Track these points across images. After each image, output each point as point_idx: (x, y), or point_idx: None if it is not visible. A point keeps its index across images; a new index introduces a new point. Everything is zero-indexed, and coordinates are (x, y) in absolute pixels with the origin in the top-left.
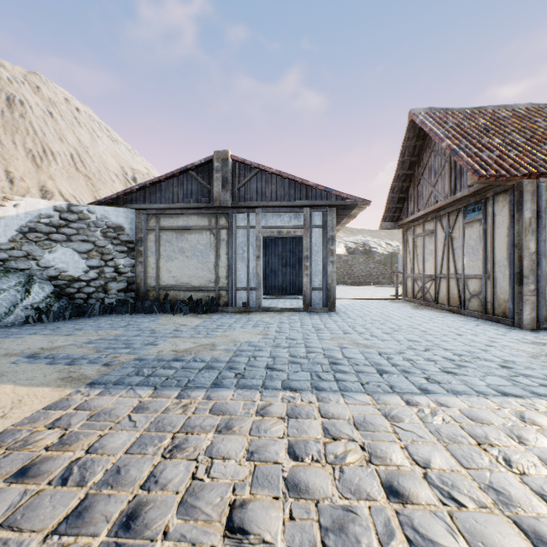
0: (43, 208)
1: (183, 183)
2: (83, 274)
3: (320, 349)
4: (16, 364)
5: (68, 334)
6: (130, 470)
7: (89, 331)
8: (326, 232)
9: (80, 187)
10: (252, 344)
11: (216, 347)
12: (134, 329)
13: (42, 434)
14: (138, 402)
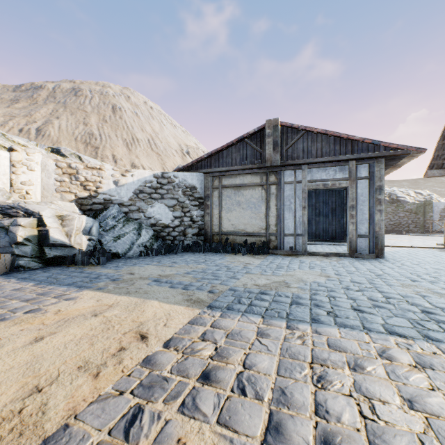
0: (147, 176)
1: (239, 149)
2: (170, 222)
3: (397, 296)
4: (150, 285)
5: (170, 266)
6: (293, 393)
7: (182, 264)
8: (373, 182)
9: (154, 162)
10: (321, 284)
11: (289, 284)
12: (212, 265)
13: (200, 345)
14: (256, 327)
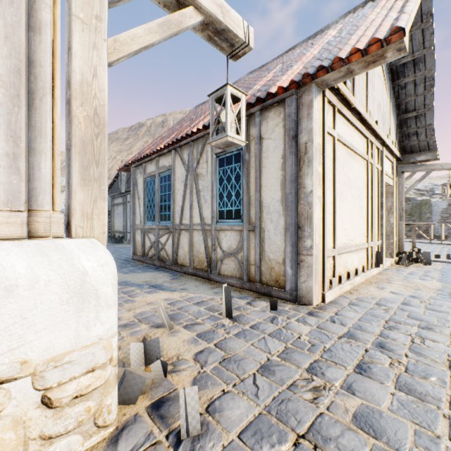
0: None
1: (118, 183)
2: None
3: None
4: None
5: None
6: None
7: None
8: None
9: None
10: None
11: None
12: None
13: None
14: None
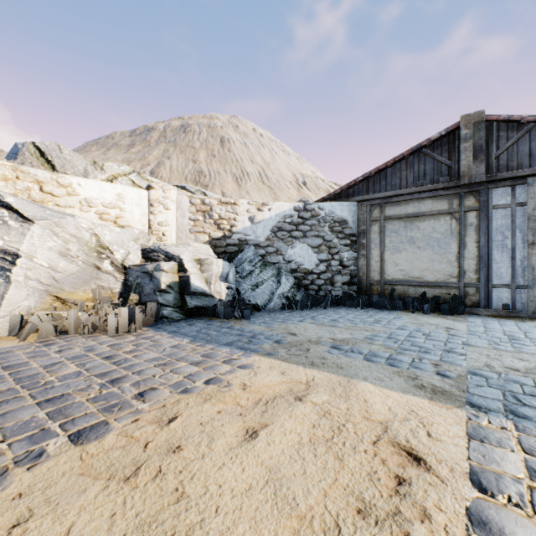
0: (286, 209)
1: (412, 164)
2: (314, 267)
3: None
4: (335, 355)
5: (333, 325)
6: None
7: (347, 323)
8: None
9: (266, 197)
10: None
11: None
12: (394, 327)
13: None
14: None
